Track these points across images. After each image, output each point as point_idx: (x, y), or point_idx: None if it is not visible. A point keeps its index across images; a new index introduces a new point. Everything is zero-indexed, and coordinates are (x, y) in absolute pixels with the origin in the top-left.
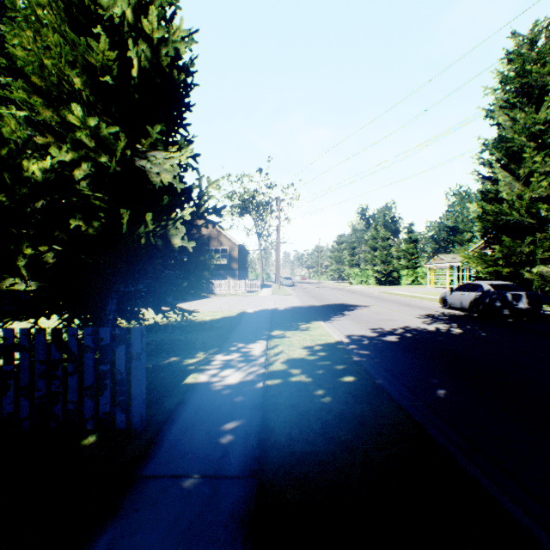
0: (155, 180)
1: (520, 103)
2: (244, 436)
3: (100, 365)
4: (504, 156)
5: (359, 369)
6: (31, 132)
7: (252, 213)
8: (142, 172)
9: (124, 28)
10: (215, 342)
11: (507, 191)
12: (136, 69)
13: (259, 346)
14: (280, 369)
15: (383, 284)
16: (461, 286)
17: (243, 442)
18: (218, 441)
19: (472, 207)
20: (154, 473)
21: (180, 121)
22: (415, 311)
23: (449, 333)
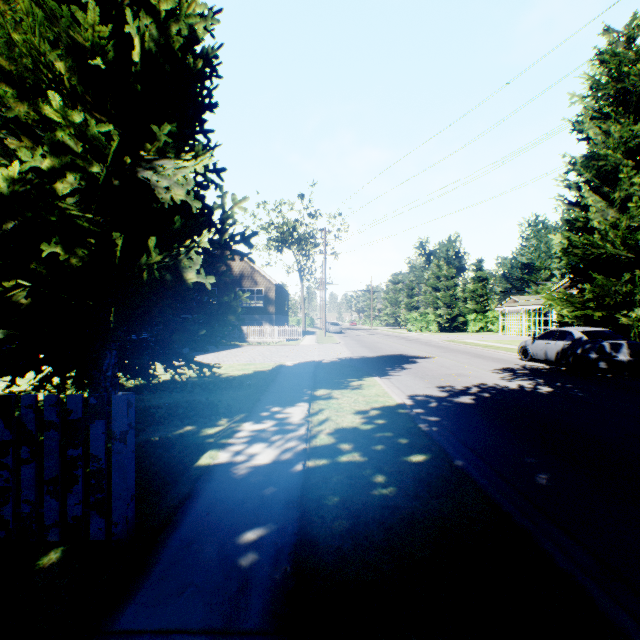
0: (164, 197)
1: (614, 113)
2: (273, 555)
3: (68, 449)
4: (594, 177)
5: (430, 443)
6: (5, 136)
7: (292, 247)
8: (147, 186)
9: (123, 0)
10: (243, 405)
11: (599, 219)
12: (137, 51)
13: (299, 411)
14: (326, 443)
15: (447, 330)
16: (545, 333)
17: (272, 564)
18: (235, 563)
19: (555, 239)
20: (131, 626)
21: (199, 124)
22: (490, 364)
23: (536, 393)
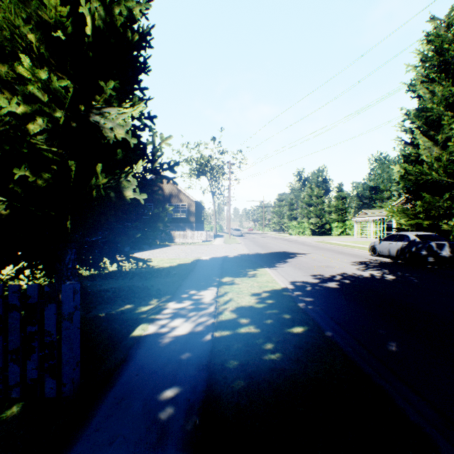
0: (109, 135)
1: (438, 78)
2: (186, 409)
3: (27, 326)
4: (423, 124)
5: (307, 318)
6: None
7: (207, 175)
8: (97, 128)
9: None
10: (169, 288)
11: (427, 154)
12: (89, 26)
13: (210, 293)
14: (229, 318)
15: (317, 234)
16: (388, 236)
17: (184, 418)
18: (156, 416)
19: (395, 168)
20: None
21: (136, 83)
22: (348, 258)
23: (383, 280)
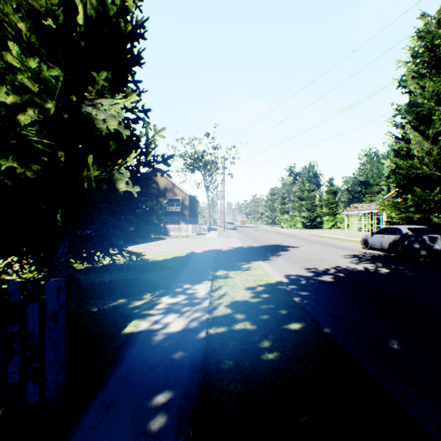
0: (102, 127)
1: (429, 73)
2: (179, 418)
3: (8, 326)
4: (414, 119)
5: (303, 314)
6: None
7: (201, 170)
8: (89, 119)
9: None
10: (163, 282)
11: (417, 148)
12: (81, 15)
13: (204, 287)
14: (224, 314)
15: (309, 227)
16: (380, 230)
17: (177, 428)
18: (146, 426)
19: (386, 163)
20: None
21: (130, 75)
22: (341, 251)
23: (378, 273)
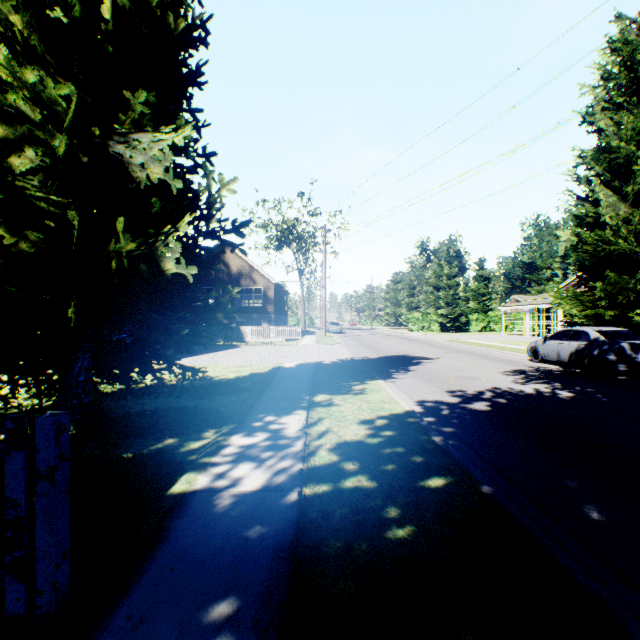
0: (140, 176)
1: (627, 103)
2: None
3: None
4: (605, 171)
5: (449, 462)
6: None
7: (292, 246)
8: (121, 165)
9: None
10: (234, 412)
11: (610, 214)
12: (107, 5)
13: (296, 420)
14: (326, 463)
15: (449, 330)
16: (557, 333)
17: None
18: None
19: (563, 235)
20: None
21: (184, 99)
22: (499, 365)
23: (556, 398)
